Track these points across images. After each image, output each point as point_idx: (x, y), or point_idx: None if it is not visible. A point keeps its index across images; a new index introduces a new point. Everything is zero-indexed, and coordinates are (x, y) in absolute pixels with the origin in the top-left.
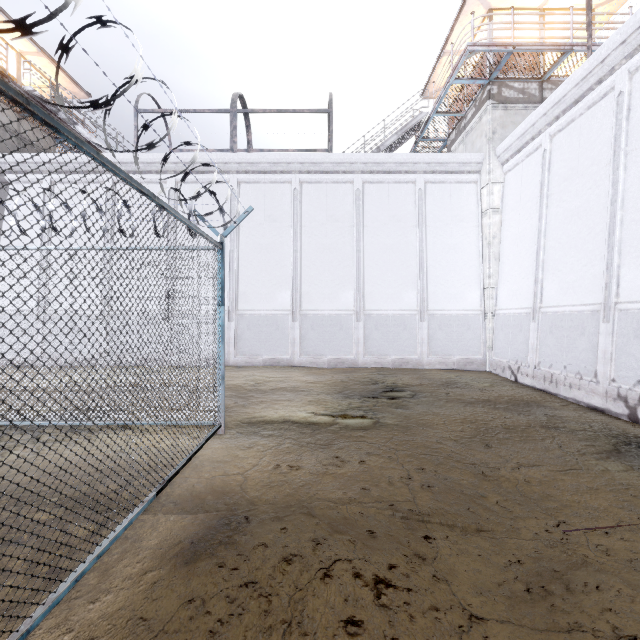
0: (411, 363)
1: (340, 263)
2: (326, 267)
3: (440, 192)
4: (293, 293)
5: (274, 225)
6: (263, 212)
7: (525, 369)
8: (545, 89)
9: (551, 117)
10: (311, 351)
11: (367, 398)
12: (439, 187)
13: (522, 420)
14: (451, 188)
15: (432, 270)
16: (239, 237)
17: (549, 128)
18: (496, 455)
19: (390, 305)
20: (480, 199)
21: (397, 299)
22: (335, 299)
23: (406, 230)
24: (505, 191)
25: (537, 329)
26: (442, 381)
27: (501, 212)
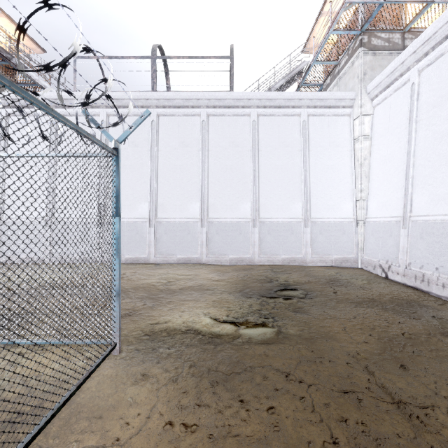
0: (297, 261)
1: (239, 180)
2: (228, 183)
3: (320, 123)
4: (201, 204)
5: (186, 149)
6: (177, 139)
7: (396, 268)
8: (406, 38)
9: (420, 54)
10: (216, 251)
11: (265, 298)
12: (319, 119)
13: (417, 326)
14: (329, 120)
15: (314, 186)
16: (158, 159)
17: (417, 64)
18: (419, 384)
19: (280, 214)
20: (352, 128)
21: (286, 209)
22: (235, 209)
23: (293, 153)
24: (374, 121)
25: (407, 235)
26: (326, 278)
27: (370, 138)
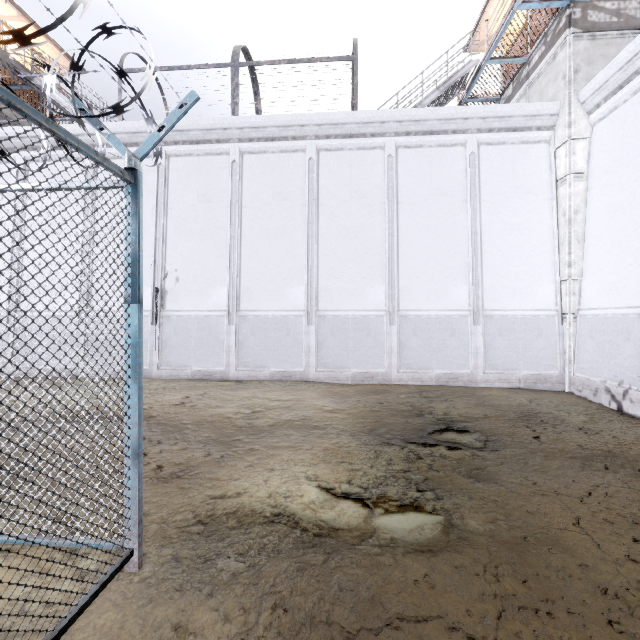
0: (461, 379)
1: (367, 250)
2: (349, 256)
3: (499, 156)
4: (308, 289)
5: (284, 204)
6: (271, 189)
7: (639, 395)
8: None
9: None
10: (330, 362)
11: (414, 446)
12: (497, 150)
13: None
14: (514, 150)
15: (489, 258)
16: (241, 220)
17: None
18: None
19: (433, 304)
20: (554, 163)
21: (442, 296)
22: (361, 296)
23: (453, 206)
24: (593, 149)
25: None
26: (515, 411)
27: (586, 178)
